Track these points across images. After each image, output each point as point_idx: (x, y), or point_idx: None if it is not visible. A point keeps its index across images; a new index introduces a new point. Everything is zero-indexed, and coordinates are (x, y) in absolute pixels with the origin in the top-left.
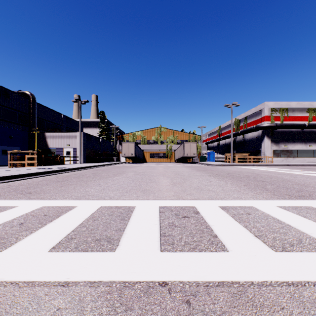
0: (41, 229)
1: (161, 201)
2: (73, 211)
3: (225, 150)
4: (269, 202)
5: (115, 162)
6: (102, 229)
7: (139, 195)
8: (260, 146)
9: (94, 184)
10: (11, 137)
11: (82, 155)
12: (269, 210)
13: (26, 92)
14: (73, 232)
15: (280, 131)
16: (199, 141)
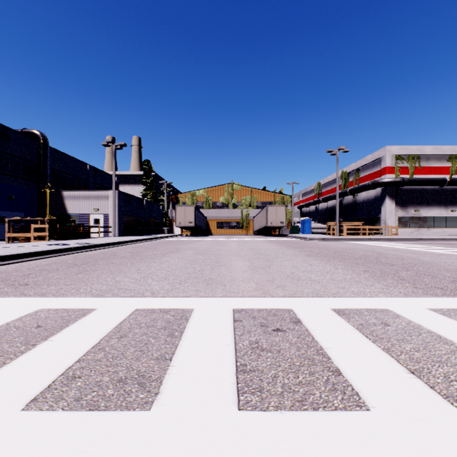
0: (23, 357)
1: (235, 300)
2: (88, 319)
3: (327, 217)
4: (412, 301)
5: (166, 234)
6: (132, 356)
7: (201, 289)
8: (380, 211)
9: (130, 269)
10: (11, 198)
11: (117, 224)
12: (418, 317)
13: (35, 131)
14: (80, 363)
15: (409, 188)
16: (288, 204)
